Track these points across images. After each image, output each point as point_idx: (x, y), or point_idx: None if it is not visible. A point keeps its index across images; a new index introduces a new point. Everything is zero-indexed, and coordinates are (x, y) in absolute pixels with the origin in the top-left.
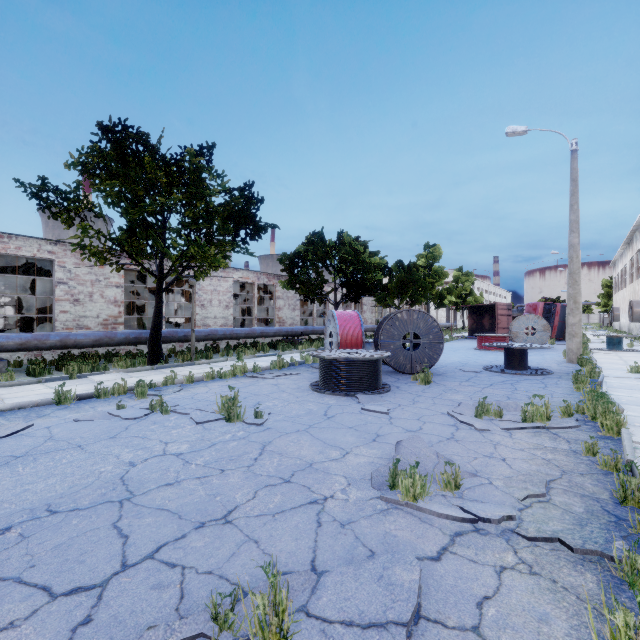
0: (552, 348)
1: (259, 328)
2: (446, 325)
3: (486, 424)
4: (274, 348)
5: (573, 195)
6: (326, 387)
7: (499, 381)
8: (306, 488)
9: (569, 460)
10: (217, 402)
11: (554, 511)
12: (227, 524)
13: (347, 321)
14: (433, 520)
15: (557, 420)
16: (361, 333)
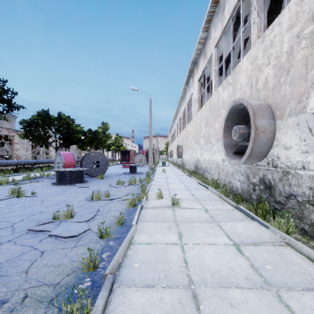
0: (147, 166)
1: (5, 161)
2: (111, 159)
3: (119, 186)
4: (16, 172)
5: (150, 115)
6: (60, 183)
7: (127, 176)
8: (65, 204)
9: (136, 189)
10: (8, 191)
11: (129, 196)
12: (43, 213)
13: (67, 156)
14: (102, 202)
15: (138, 183)
16: (74, 161)
